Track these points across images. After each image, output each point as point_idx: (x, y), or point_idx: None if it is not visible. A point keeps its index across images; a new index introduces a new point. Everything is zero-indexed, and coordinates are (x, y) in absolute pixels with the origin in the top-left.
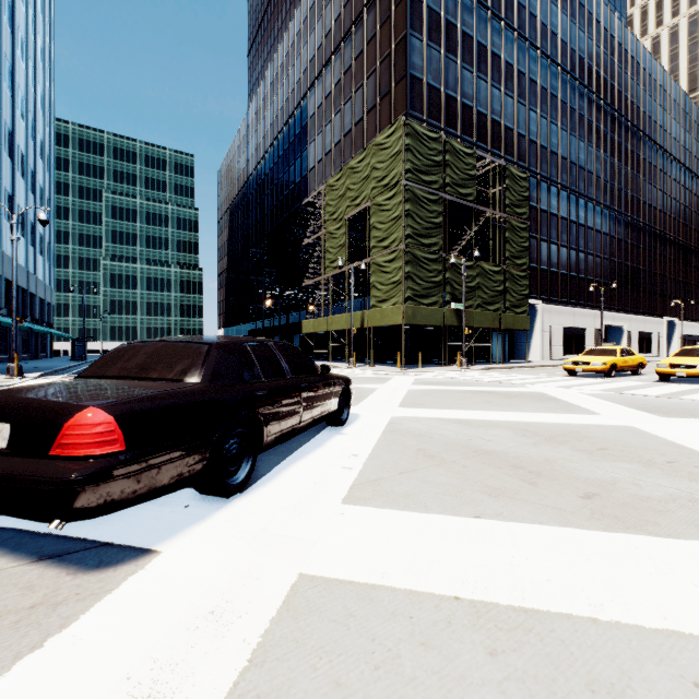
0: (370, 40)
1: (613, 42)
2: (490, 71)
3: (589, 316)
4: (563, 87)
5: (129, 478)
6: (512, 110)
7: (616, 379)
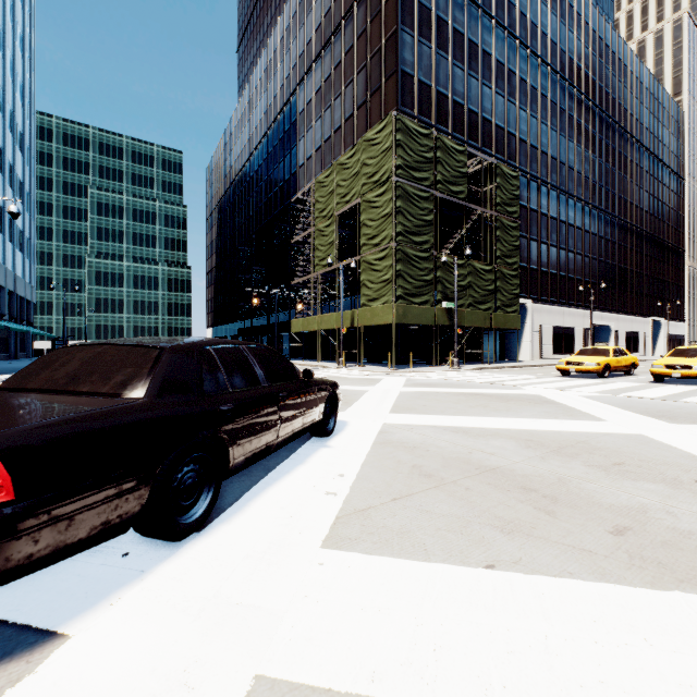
0: (361, 35)
1: (601, 43)
2: (481, 69)
3: (578, 315)
4: (552, 87)
5: (19, 540)
6: (503, 109)
7: (610, 380)
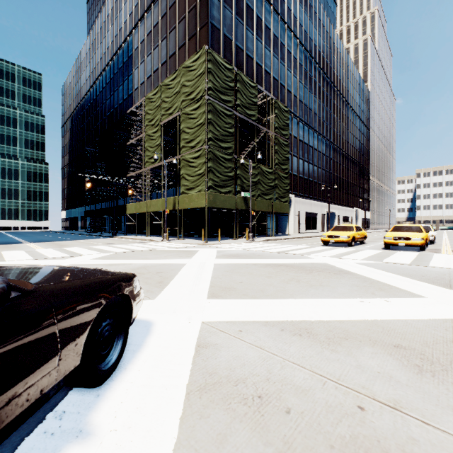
0: None
1: (331, 40)
2: (264, 37)
3: (319, 206)
4: (305, 61)
5: None
6: (277, 67)
7: (357, 248)
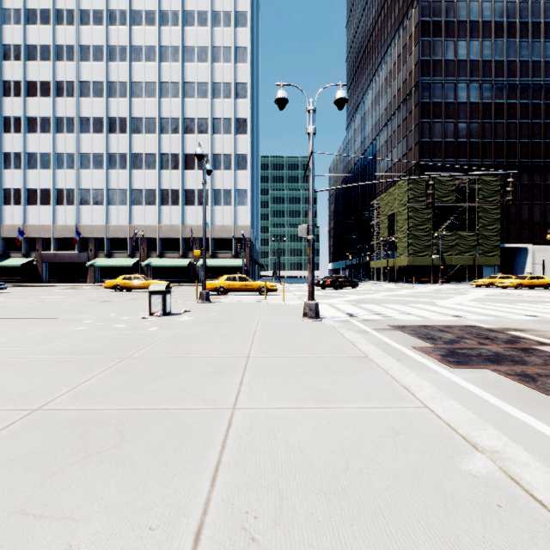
0: (404, 120)
1: None
2: (481, 115)
3: None
4: None
5: (330, 285)
6: (502, 130)
7: (486, 288)
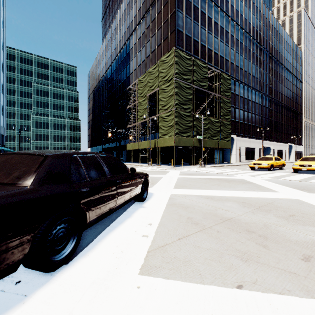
0: (159, 13)
1: (266, 20)
2: (213, 30)
3: (256, 142)
4: (245, 39)
5: None
6: (223, 48)
7: (273, 171)
